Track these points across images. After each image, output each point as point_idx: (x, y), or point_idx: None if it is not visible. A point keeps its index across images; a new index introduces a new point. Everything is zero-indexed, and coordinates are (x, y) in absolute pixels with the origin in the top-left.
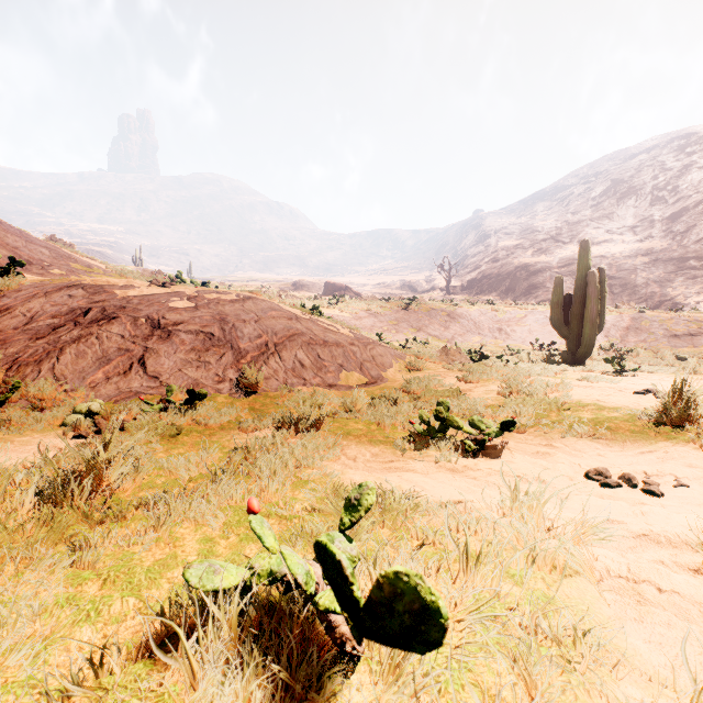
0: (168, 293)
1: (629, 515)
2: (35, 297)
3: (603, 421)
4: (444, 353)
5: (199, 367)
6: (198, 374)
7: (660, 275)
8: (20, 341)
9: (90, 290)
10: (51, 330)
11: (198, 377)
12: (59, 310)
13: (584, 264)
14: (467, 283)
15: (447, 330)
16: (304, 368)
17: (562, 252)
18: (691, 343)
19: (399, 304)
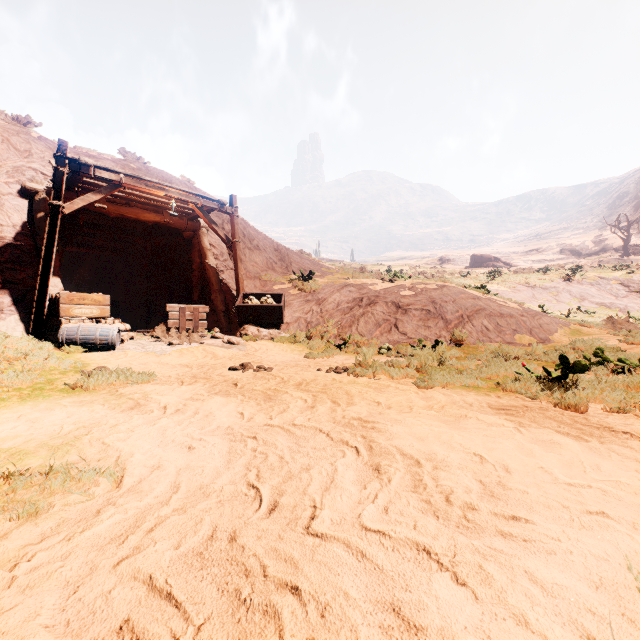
0: (396, 286)
1: None
2: (333, 292)
3: None
4: (610, 321)
5: (425, 329)
6: (425, 333)
7: None
8: (337, 315)
9: (357, 287)
10: (349, 309)
11: (426, 335)
12: (348, 299)
13: None
14: None
15: (619, 298)
16: (489, 331)
17: None
18: None
19: (559, 276)
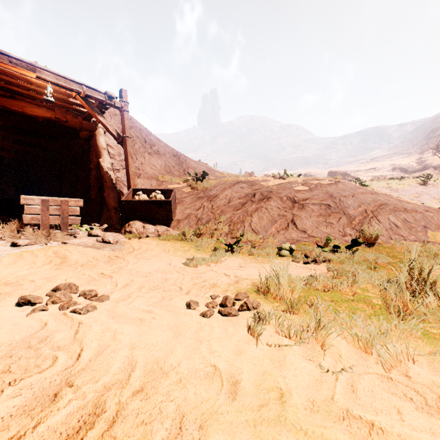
0: (288, 182)
1: None
2: (225, 189)
3: None
4: None
5: (327, 226)
6: (328, 230)
7: None
8: (229, 211)
9: (248, 184)
10: (241, 205)
11: (328, 232)
12: (240, 195)
13: None
14: None
15: None
16: (398, 228)
17: None
18: None
19: (415, 181)
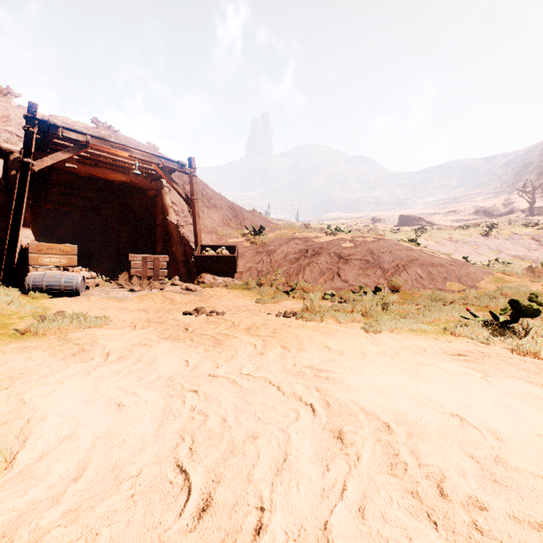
0: (337, 239)
1: None
2: (282, 245)
3: None
4: (529, 270)
5: (365, 277)
6: (365, 280)
7: None
8: (285, 265)
9: (303, 240)
10: (296, 260)
11: (365, 282)
12: (295, 250)
13: None
14: None
15: (531, 251)
16: (422, 279)
17: None
18: None
19: (478, 232)
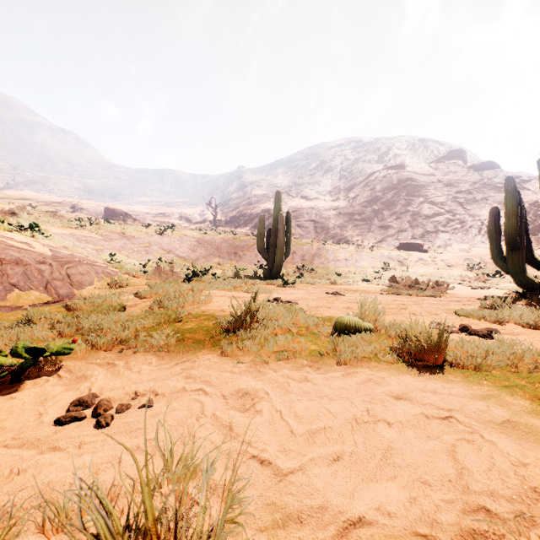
0: None
1: (3, 477)
2: None
3: (189, 331)
4: (158, 271)
5: None
6: None
7: (341, 222)
8: None
9: None
10: None
11: None
12: None
13: (278, 208)
14: (230, 219)
15: (194, 252)
16: None
17: (291, 202)
18: (346, 264)
19: (155, 230)
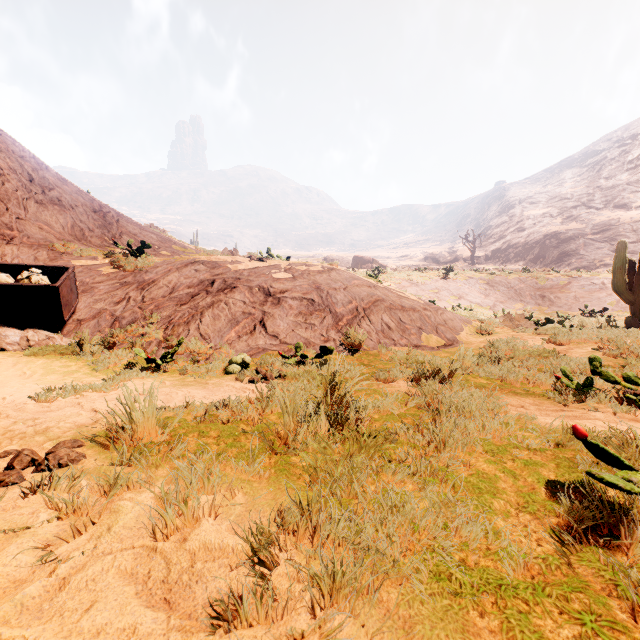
0: (267, 267)
1: None
2: (170, 272)
3: None
4: (508, 318)
5: (307, 328)
6: (307, 334)
7: None
8: (169, 306)
9: (209, 265)
10: (190, 297)
11: (307, 336)
12: (192, 282)
13: None
14: (491, 253)
15: (488, 297)
16: (391, 330)
17: (596, 218)
18: None
19: (437, 274)
